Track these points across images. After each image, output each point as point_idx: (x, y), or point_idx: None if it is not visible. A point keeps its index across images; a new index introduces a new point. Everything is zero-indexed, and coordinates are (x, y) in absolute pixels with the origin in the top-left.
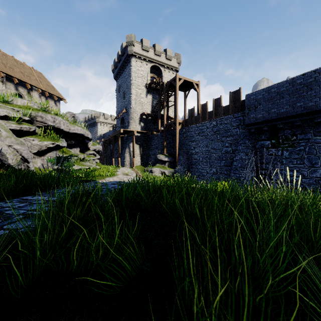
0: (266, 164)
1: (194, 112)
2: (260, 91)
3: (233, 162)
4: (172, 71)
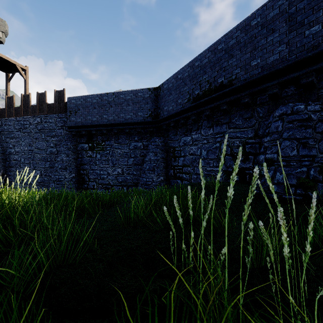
0: (85, 165)
1: (13, 102)
2: (79, 97)
3: (55, 164)
4: None
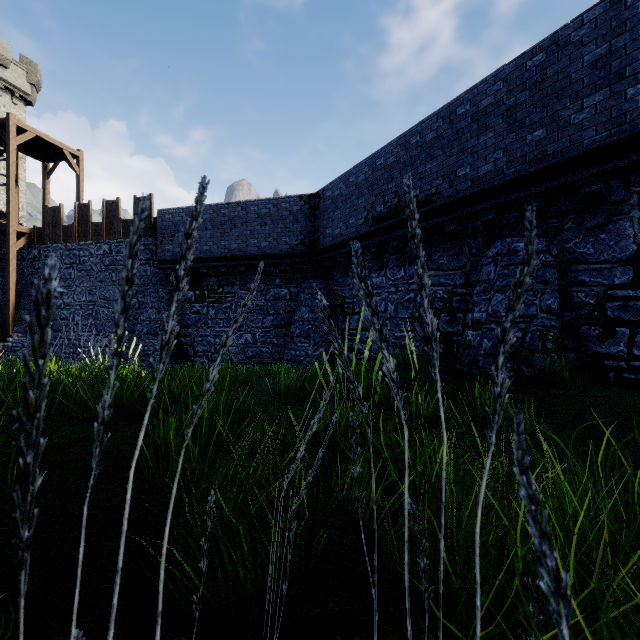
0: (189, 328)
1: (61, 216)
2: (178, 209)
3: (137, 325)
4: (12, 98)
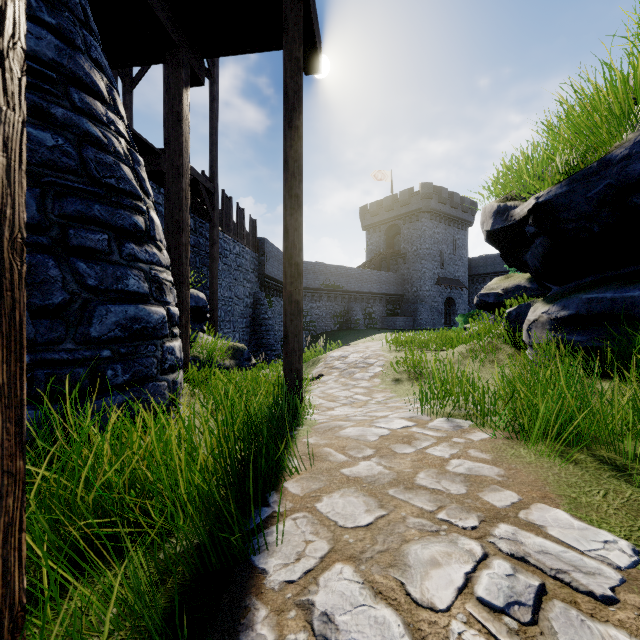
0: None
1: None
2: (270, 243)
3: (266, 321)
4: None
